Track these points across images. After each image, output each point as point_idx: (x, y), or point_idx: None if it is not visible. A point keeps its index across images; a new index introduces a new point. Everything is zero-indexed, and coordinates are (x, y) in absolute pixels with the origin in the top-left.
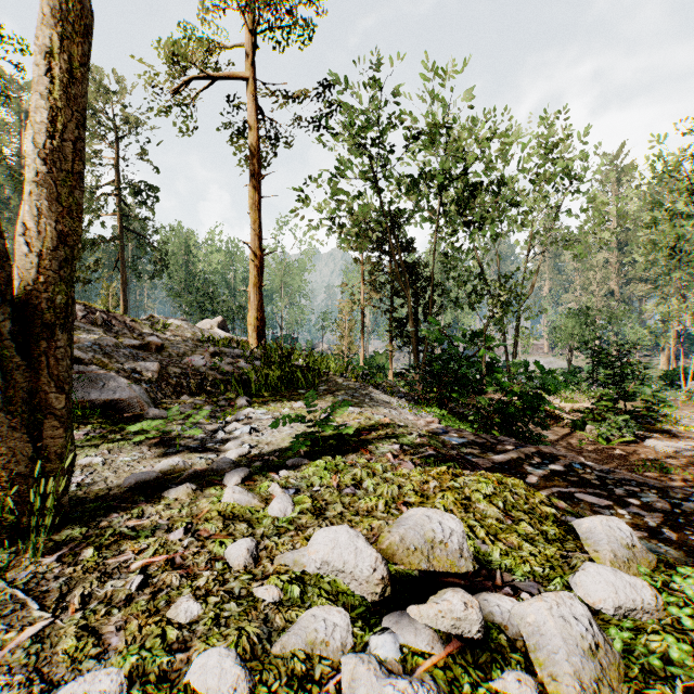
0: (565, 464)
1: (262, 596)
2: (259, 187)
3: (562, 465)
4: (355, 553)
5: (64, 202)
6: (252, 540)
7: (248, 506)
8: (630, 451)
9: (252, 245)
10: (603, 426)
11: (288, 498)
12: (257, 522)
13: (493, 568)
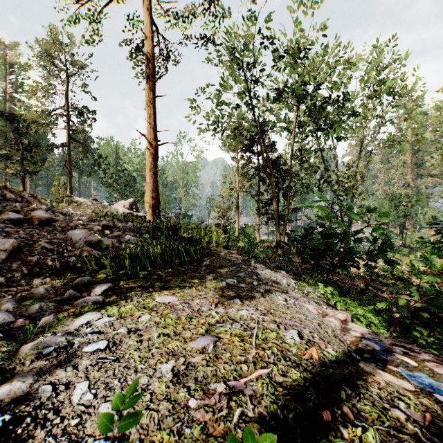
0: None
1: None
2: (154, 87)
3: None
4: None
5: None
6: None
7: None
8: None
9: (148, 136)
10: None
11: None
12: None
13: None
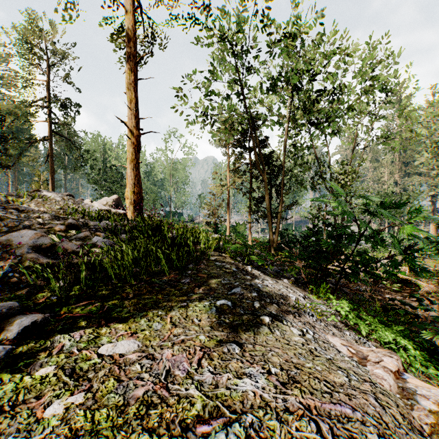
0: None
1: None
2: (136, 69)
3: None
4: None
5: None
6: None
7: None
8: None
9: (128, 123)
10: None
11: None
12: None
13: None
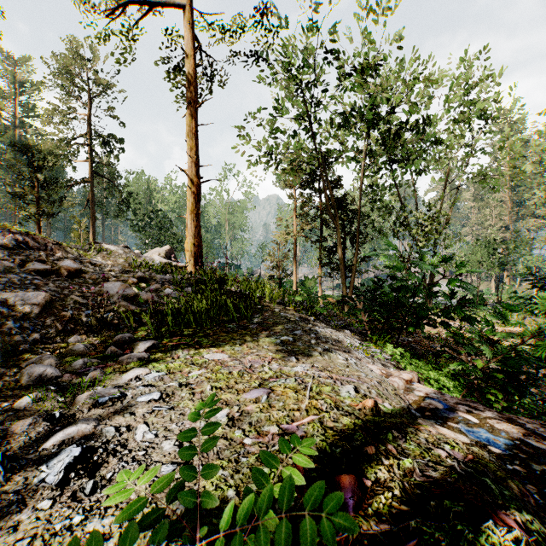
0: None
1: None
2: (196, 114)
3: None
4: None
5: None
6: None
7: None
8: None
9: (189, 172)
10: None
11: None
12: None
13: None
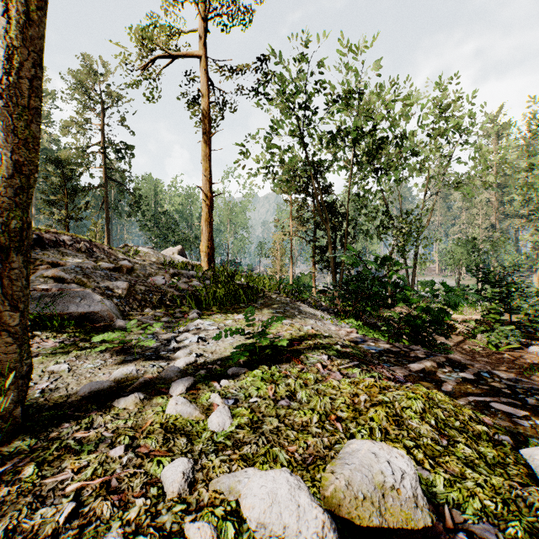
0: (474, 373)
1: (194, 537)
2: (210, 142)
3: (471, 374)
4: (297, 513)
5: (21, 134)
6: (188, 461)
7: (190, 418)
8: (516, 356)
9: (204, 188)
10: (492, 335)
11: (227, 411)
12: (196, 436)
13: (440, 503)
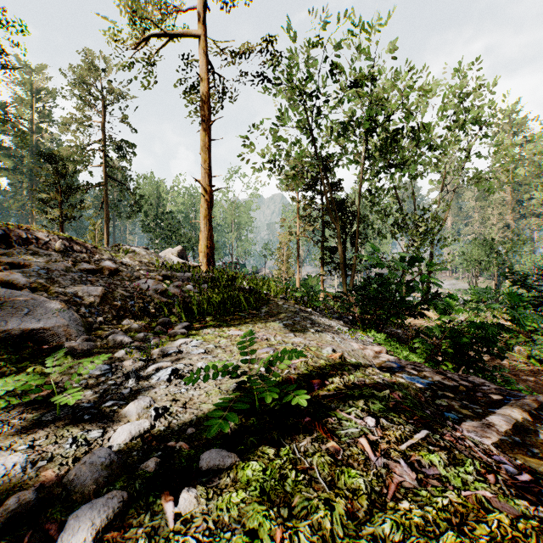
0: None
1: None
2: (209, 130)
3: None
4: None
5: None
6: None
7: None
8: None
9: (202, 182)
10: (531, 347)
11: None
12: None
13: None
